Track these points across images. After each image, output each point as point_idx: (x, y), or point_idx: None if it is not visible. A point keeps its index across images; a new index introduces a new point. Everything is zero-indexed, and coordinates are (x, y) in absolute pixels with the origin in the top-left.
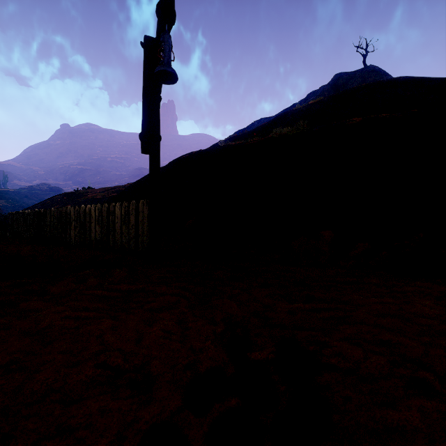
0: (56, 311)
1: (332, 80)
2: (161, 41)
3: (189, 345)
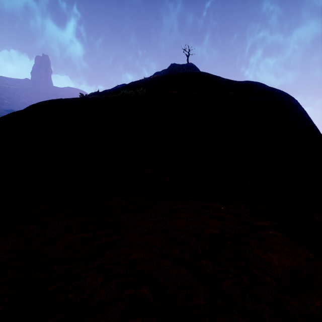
0: None
1: (169, 67)
2: None
3: None
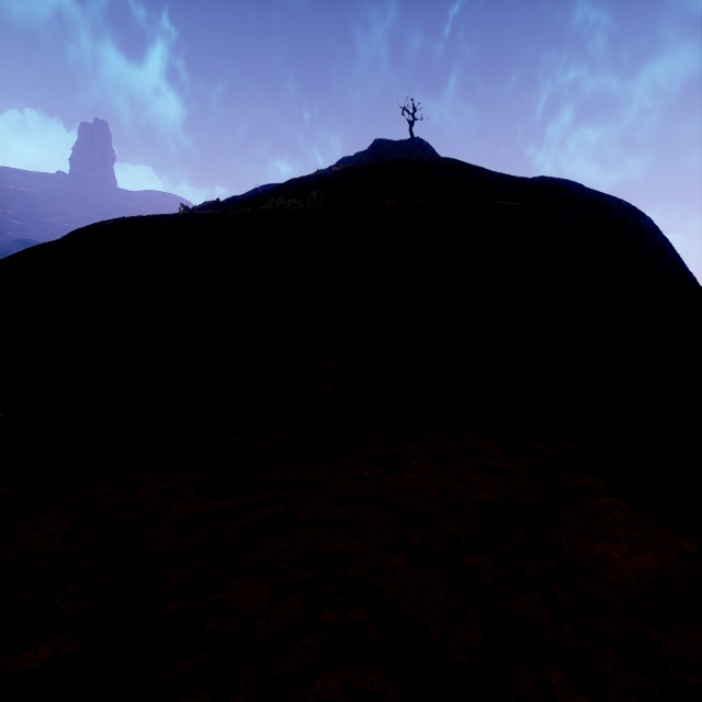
0: None
1: (371, 146)
2: None
3: None
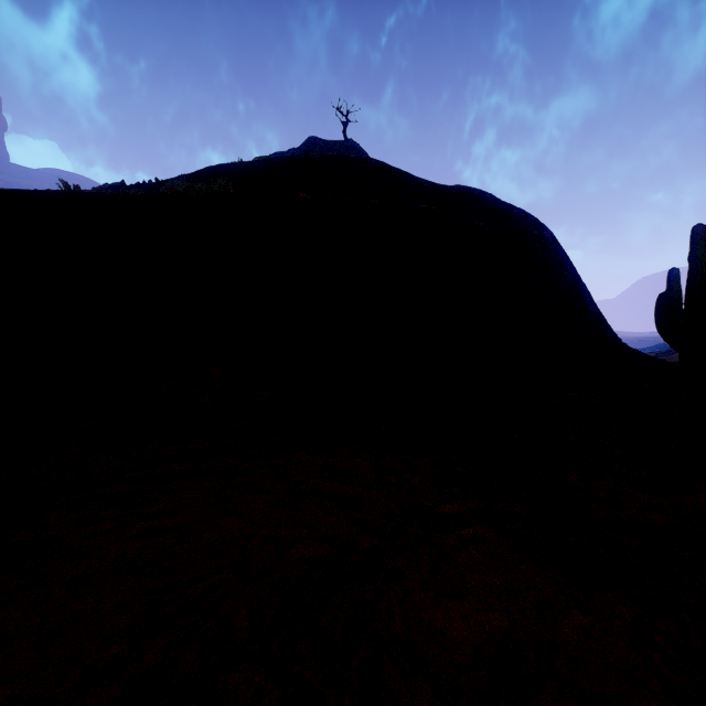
0: None
1: (304, 144)
2: None
3: None
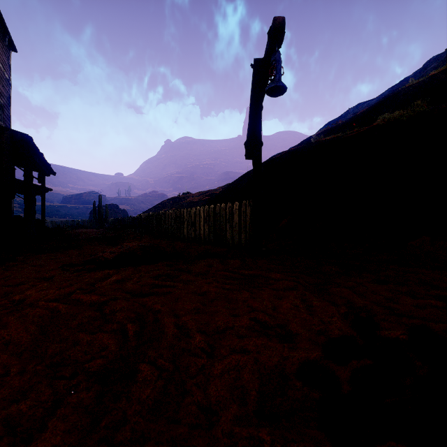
0: (207, 282)
1: None
2: (272, 61)
3: (318, 317)
